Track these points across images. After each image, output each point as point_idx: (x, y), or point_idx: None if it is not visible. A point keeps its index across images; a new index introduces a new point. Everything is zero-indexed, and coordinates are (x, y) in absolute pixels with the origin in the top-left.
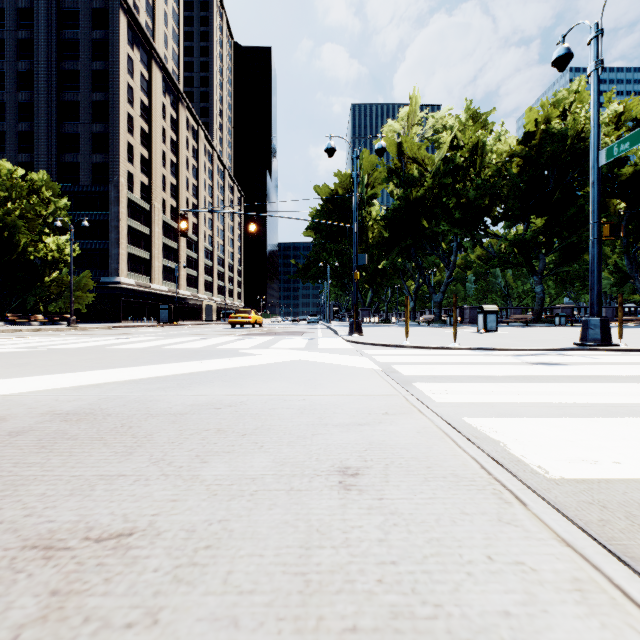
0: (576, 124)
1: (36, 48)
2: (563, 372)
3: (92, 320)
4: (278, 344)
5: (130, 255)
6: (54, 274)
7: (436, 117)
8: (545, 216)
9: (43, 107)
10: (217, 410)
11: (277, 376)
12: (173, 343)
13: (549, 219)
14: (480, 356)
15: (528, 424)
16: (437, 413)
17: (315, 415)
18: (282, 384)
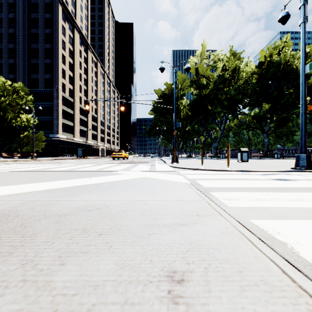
0: (285, 57)
1: (17, 22)
2: (295, 185)
3: (45, 156)
4: (134, 168)
5: (63, 124)
6: (25, 133)
7: (215, 54)
8: (269, 104)
9: (21, 51)
10: (89, 212)
11: (131, 187)
12: (80, 167)
13: (271, 105)
14: (243, 175)
15: (298, 226)
16: (231, 215)
17: (151, 216)
18: (133, 192)
